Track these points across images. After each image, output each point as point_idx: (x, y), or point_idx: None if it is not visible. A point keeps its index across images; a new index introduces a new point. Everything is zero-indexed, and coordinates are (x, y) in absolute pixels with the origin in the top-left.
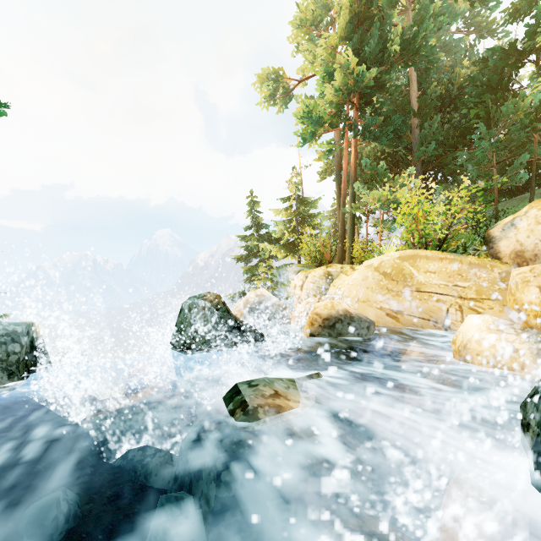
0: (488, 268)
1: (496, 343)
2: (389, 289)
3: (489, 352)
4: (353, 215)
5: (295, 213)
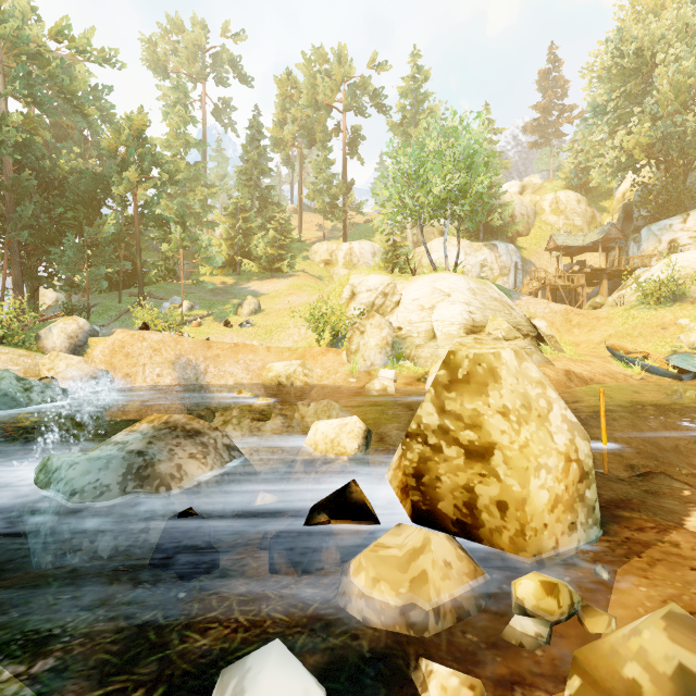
0: (33, 357)
1: None
2: None
3: None
4: None
5: None
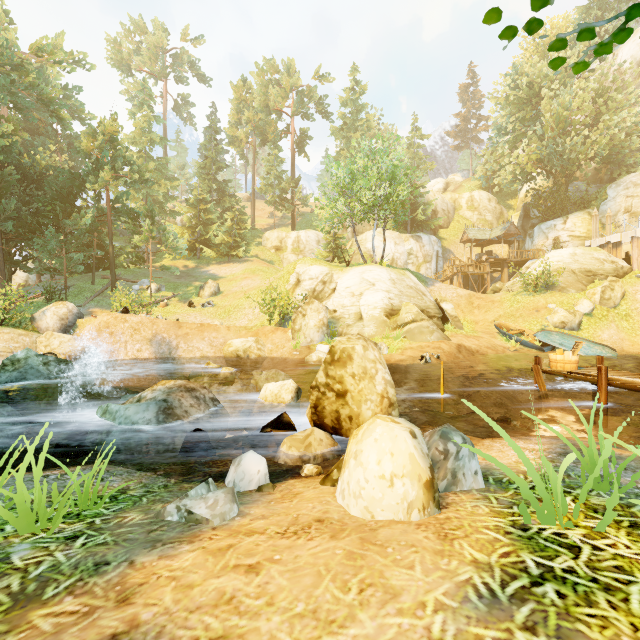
0: (30, 335)
1: None
2: None
3: None
4: None
5: None
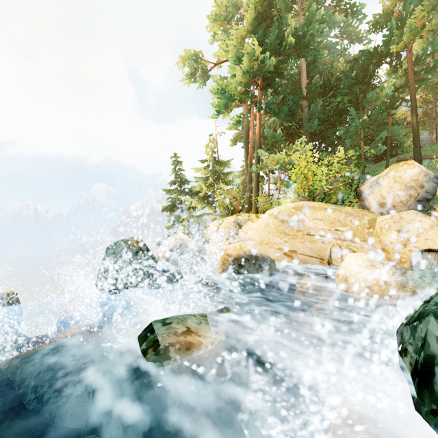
0: (360, 216)
1: (370, 276)
2: (286, 233)
3: (365, 283)
4: (258, 174)
5: (212, 171)
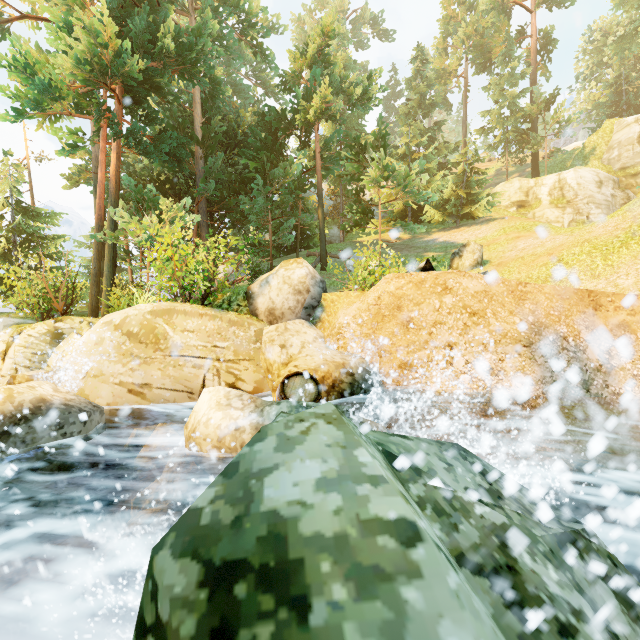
0: (246, 326)
1: (222, 422)
2: (134, 355)
3: (216, 434)
4: (114, 247)
5: (9, 228)
